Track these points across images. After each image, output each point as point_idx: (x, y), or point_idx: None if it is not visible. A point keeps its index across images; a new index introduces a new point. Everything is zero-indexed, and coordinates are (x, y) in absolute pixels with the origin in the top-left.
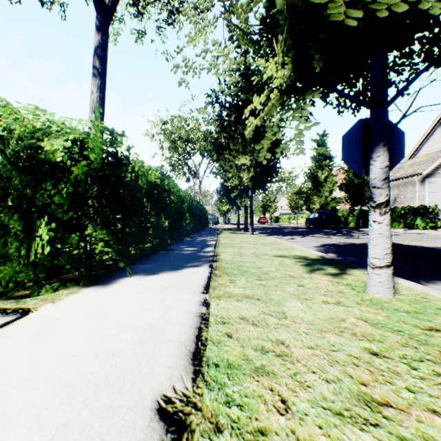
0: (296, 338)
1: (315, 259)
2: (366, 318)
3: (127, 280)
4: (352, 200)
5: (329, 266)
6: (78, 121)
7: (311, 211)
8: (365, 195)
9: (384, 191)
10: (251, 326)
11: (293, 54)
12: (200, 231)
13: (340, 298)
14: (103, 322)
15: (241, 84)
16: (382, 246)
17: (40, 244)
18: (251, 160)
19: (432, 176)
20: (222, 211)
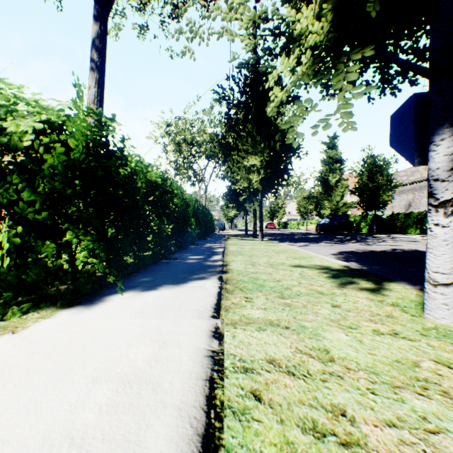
0: (361, 403)
1: (340, 269)
2: (448, 361)
3: (118, 298)
4: (366, 205)
5: (360, 278)
6: (56, 101)
7: (321, 217)
8: (379, 199)
9: (451, 185)
10: (287, 376)
11: (334, 2)
12: (206, 238)
13: (395, 326)
14: (71, 369)
15: (250, 79)
16: (449, 257)
17: (0, 255)
18: (261, 160)
19: None
20: (229, 216)
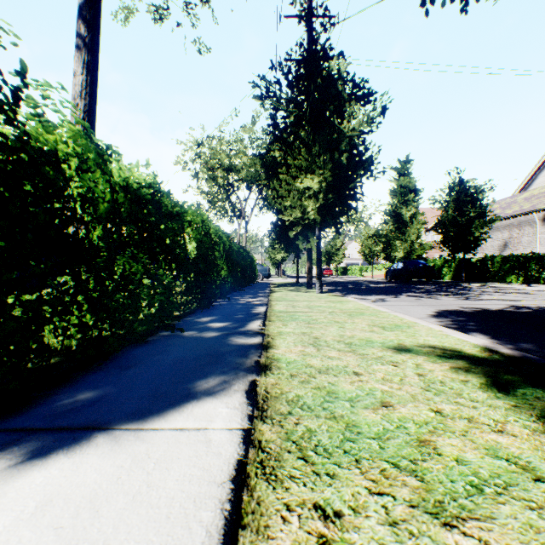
0: None
1: (489, 360)
2: None
3: None
4: (452, 245)
5: None
6: None
7: (390, 261)
8: (471, 238)
9: None
10: None
11: None
12: (245, 288)
13: None
14: None
15: (304, 67)
16: None
17: None
18: (321, 180)
19: None
20: (275, 260)
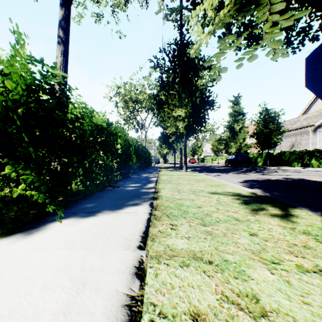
0: None
1: (249, 196)
2: None
3: (58, 225)
4: (261, 145)
5: (268, 204)
6: (2, 49)
7: (228, 154)
8: (272, 141)
9: None
10: None
11: None
12: (145, 169)
13: (316, 260)
14: None
15: (177, 51)
16: None
17: None
18: (186, 112)
19: (321, 127)
20: (162, 153)
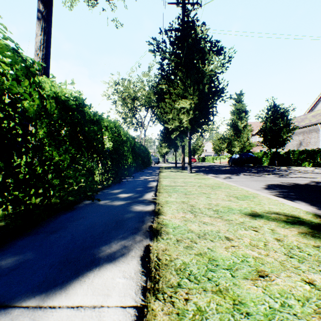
0: None
1: None
2: None
3: None
4: (269, 144)
5: None
6: None
7: (230, 153)
8: (281, 139)
9: None
10: None
11: None
12: (143, 170)
13: None
14: None
15: (181, 32)
16: None
17: None
18: (191, 102)
19: None
20: (162, 153)
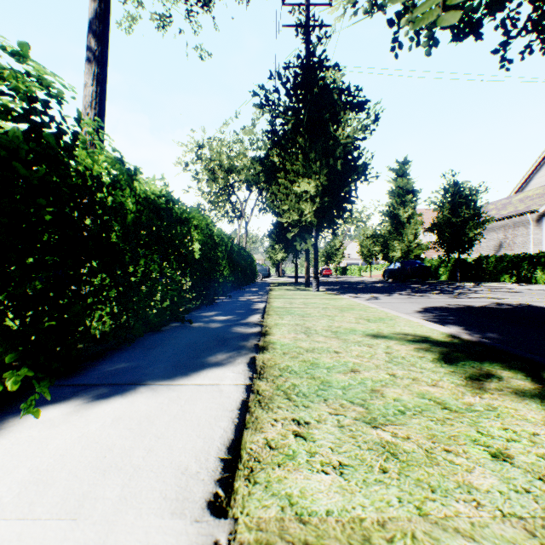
0: None
1: (448, 343)
2: None
3: (32, 423)
4: (447, 246)
5: (495, 364)
6: None
7: (388, 261)
8: (465, 238)
9: None
10: None
11: None
12: (245, 287)
13: None
14: None
15: (302, 77)
16: None
17: None
18: (317, 185)
19: None
20: (275, 260)
